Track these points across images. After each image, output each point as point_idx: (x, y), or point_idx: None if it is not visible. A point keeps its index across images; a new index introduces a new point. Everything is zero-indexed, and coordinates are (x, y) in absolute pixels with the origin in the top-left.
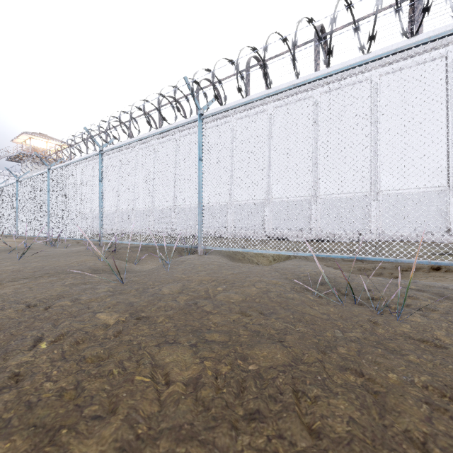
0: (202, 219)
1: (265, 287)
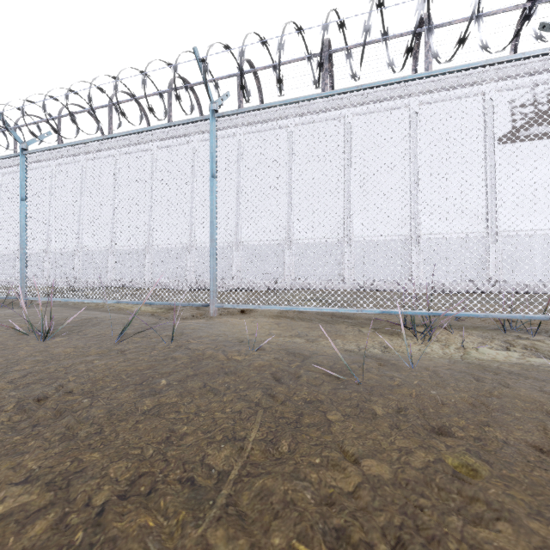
0: (25, 266)
1: None
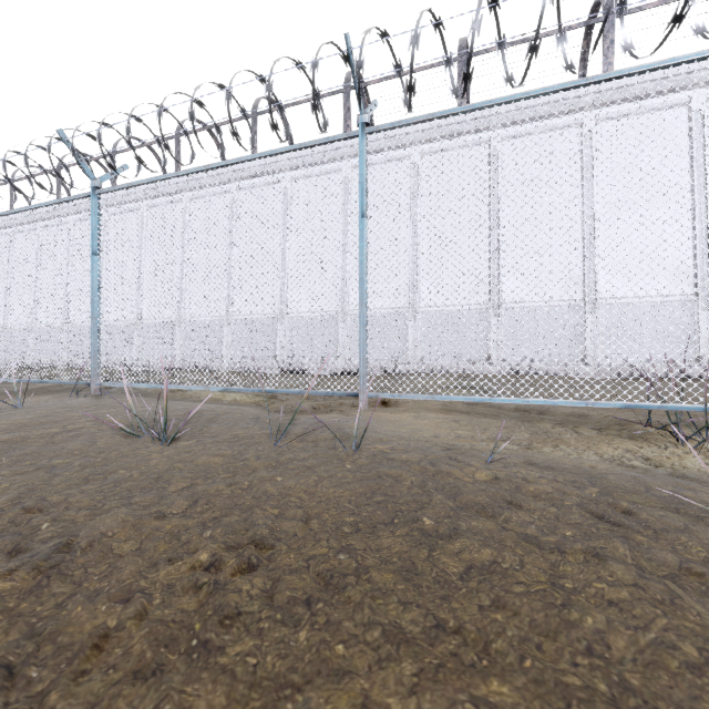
0: (98, 341)
1: (77, 427)
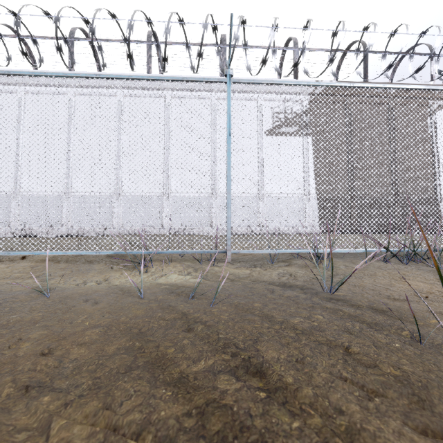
0: None
1: None
